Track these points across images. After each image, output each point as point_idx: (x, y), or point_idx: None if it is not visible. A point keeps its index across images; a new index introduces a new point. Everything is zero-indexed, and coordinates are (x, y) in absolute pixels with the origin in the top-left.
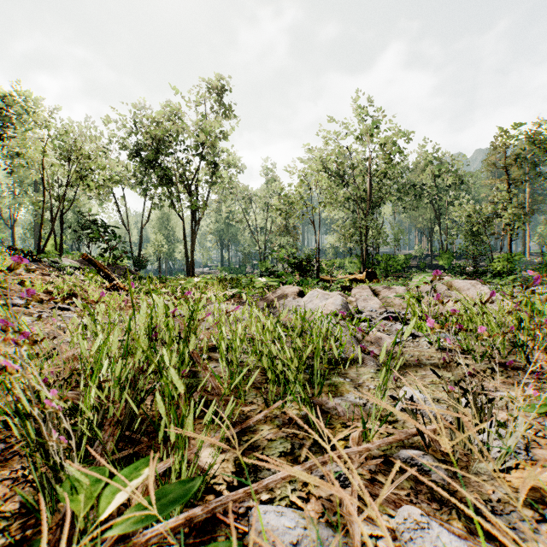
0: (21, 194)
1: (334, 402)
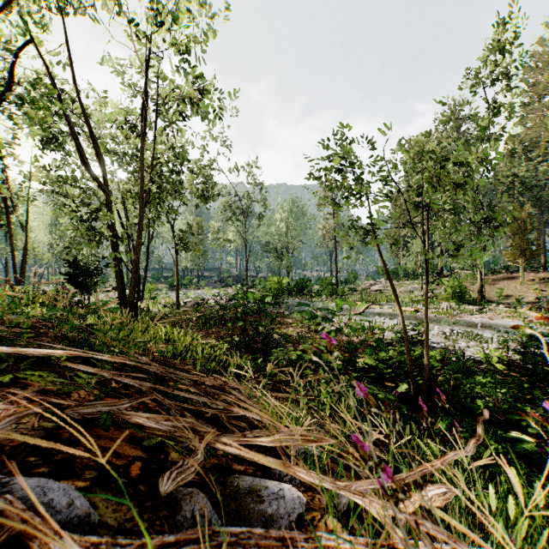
0: None
1: None
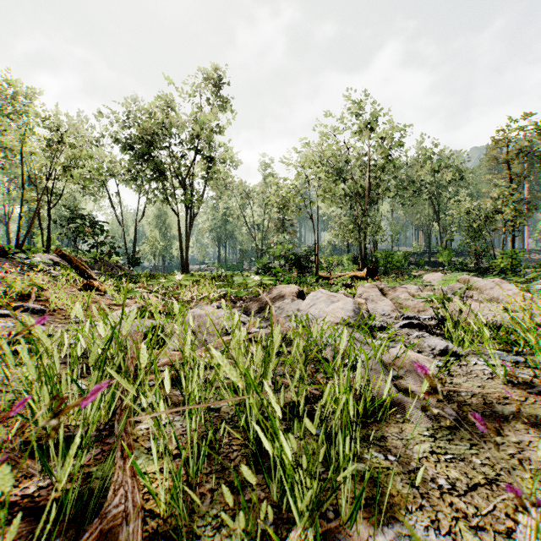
0: (16, 190)
1: None
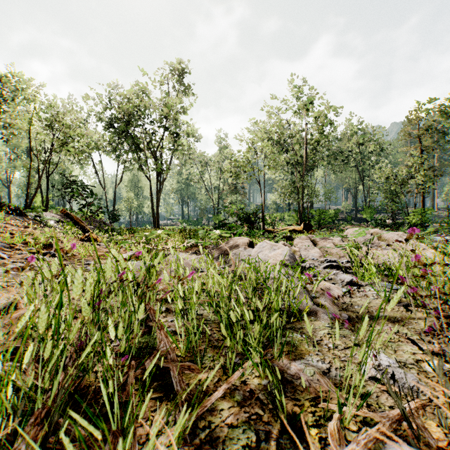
0: (16, 159)
1: (296, 367)
